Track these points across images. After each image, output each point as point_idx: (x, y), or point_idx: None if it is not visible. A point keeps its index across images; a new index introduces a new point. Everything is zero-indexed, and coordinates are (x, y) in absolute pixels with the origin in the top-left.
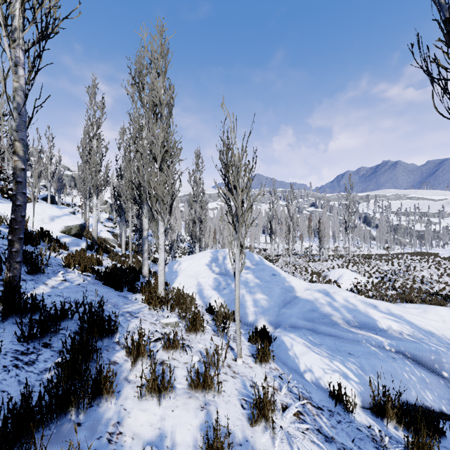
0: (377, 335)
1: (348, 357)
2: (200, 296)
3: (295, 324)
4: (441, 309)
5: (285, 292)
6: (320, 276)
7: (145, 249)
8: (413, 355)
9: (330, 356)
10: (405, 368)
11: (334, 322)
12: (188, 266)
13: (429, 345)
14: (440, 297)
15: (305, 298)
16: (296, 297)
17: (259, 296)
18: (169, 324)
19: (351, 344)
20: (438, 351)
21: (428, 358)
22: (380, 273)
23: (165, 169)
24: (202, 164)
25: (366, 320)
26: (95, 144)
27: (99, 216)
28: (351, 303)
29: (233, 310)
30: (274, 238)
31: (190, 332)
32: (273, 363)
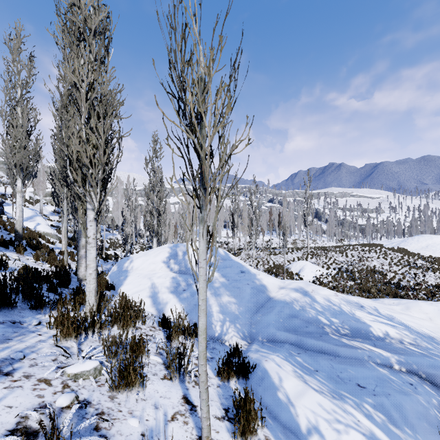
0: (377, 347)
1: (362, 395)
2: (153, 302)
3: (275, 337)
4: (424, 305)
5: (256, 292)
6: (283, 269)
7: (82, 245)
8: (428, 375)
9: (337, 395)
10: (432, 400)
11: (320, 330)
12: (142, 263)
13: None
14: (392, 286)
15: (281, 300)
16: (270, 298)
17: (227, 299)
18: (81, 375)
19: (353, 365)
20: None
21: None
22: (336, 264)
23: (93, 125)
24: (160, 150)
25: (358, 326)
26: (19, 113)
27: (42, 209)
28: (334, 304)
29: (194, 322)
30: (236, 231)
31: (117, 390)
32: (261, 429)
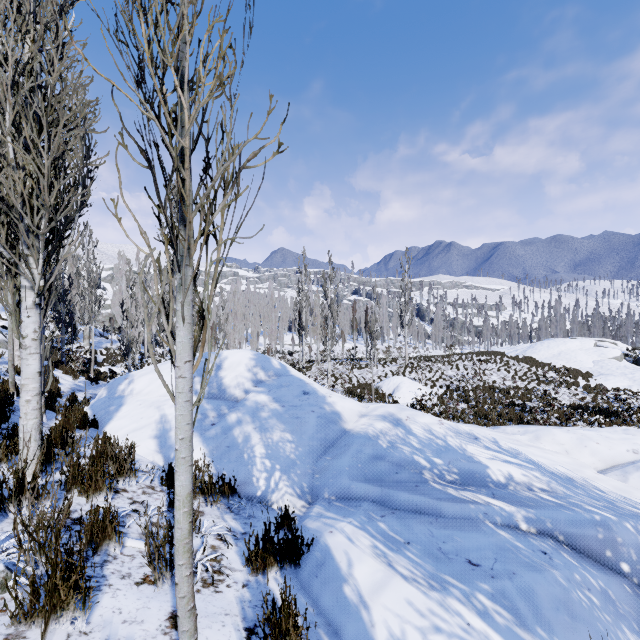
0: (496, 498)
1: (475, 579)
2: (160, 445)
3: (348, 492)
4: (558, 432)
5: (325, 423)
6: (370, 389)
7: None
8: (568, 536)
9: (436, 582)
10: (574, 576)
11: (417, 477)
12: (148, 384)
13: (588, 510)
14: (517, 408)
15: (362, 433)
16: (345, 431)
17: (279, 436)
18: None
19: (462, 529)
20: (607, 523)
21: (594, 540)
22: (444, 380)
23: (27, 136)
24: None
25: (470, 468)
26: None
27: None
28: (438, 436)
29: (222, 474)
30: (305, 335)
31: (28, 620)
32: None
